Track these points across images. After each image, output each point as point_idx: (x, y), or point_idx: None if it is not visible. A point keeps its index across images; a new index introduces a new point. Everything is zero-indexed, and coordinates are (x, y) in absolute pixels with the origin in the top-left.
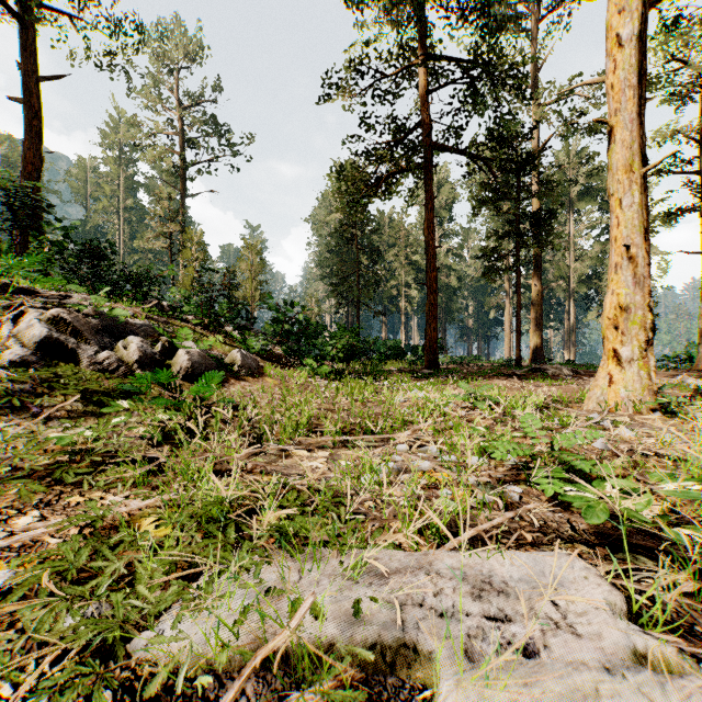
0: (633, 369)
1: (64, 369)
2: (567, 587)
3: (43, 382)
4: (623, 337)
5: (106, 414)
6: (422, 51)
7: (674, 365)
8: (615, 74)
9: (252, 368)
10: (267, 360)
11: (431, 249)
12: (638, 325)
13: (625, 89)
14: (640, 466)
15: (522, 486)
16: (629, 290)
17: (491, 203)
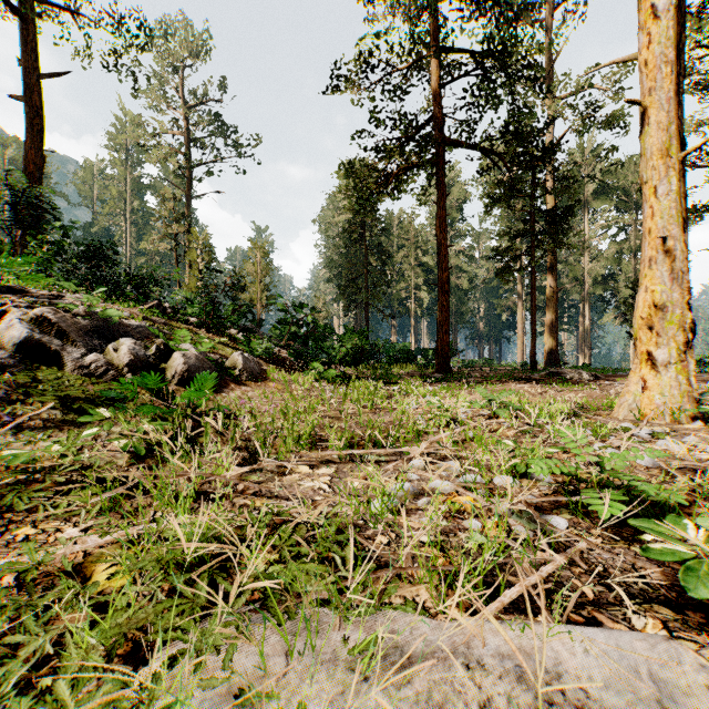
0: (669, 373)
1: (45, 373)
2: (682, 703)
3: (20, 387)
4: (658, 338)
5: (88, 423)
6: (434, 42)
7: (696, 369)
8: (650, 49)
9: (255, 371)
10: (271, 363)
11: (443, 248)
12: (676, 325)
13: (661, 65)
14: (706, 491)
15: (565, 515)
16: (664, 286)
17: (505, 201)
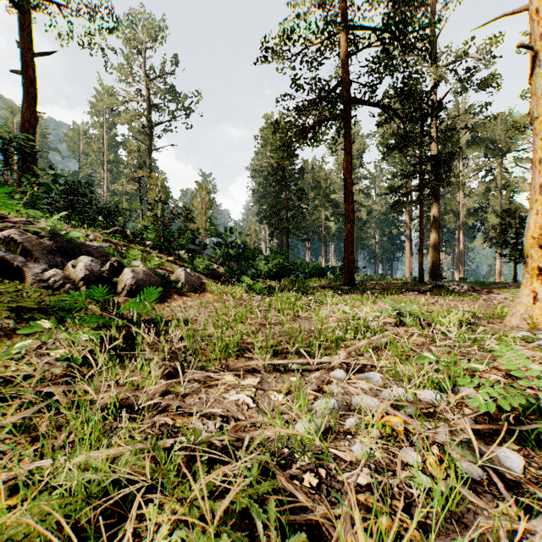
0: None
1: (7, 286)
2: None
3: None
4: None
5: (38, 331)
6: (341, 19)
7: None
8: None
9: (195, 284)
10: (210, 278)
11: (349, 185)
12: None
13: None
14: None
15: (510, 444)
16: None
17: (398, 148)
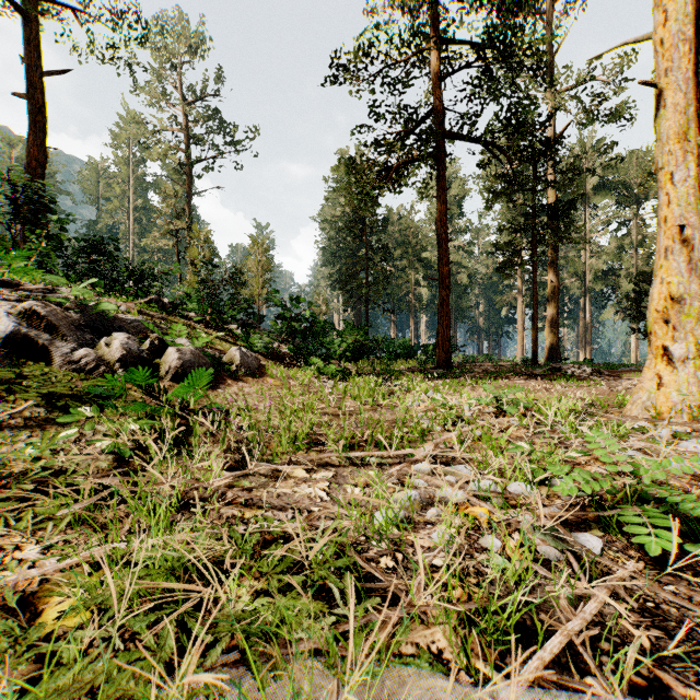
0: (687, 369)
1: (32, 368)
2: None
3: (3, 384)
4: (674, 332)
5: (73, 421)
6: (434, 34)
7: None
8: (665, 28)
9: (253, 367)
10: (270, 359)
11: (444, 243)
12: (694, 318)
13: (678, 45)
14: None
15: (596, 532)
16: (681, 278)
17: (506, 195)
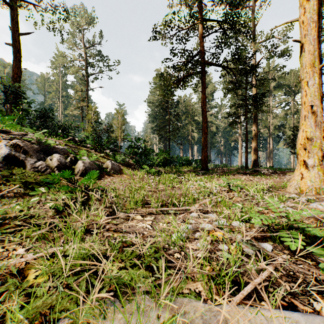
0: (314, 170)
1: (17, 170)
2: None
3: (4, 177)
4: (308, 154)
5: (36, 194)
6: (200, 16)
7: None
8: (304, 16)
9: (117, 170)
10: (125, 166)
11: (204, 112)
12: (317, 147)
13: (310, 23)
14: None
15: (270, 242)
16: (311, 129)
17: (233, 90)
